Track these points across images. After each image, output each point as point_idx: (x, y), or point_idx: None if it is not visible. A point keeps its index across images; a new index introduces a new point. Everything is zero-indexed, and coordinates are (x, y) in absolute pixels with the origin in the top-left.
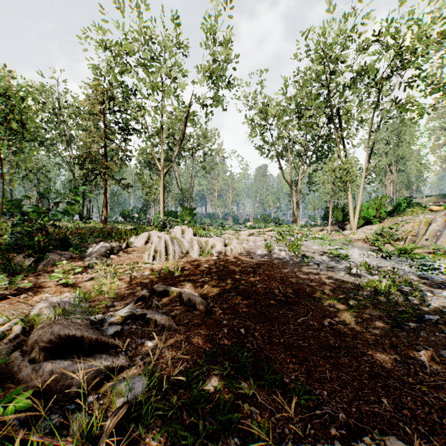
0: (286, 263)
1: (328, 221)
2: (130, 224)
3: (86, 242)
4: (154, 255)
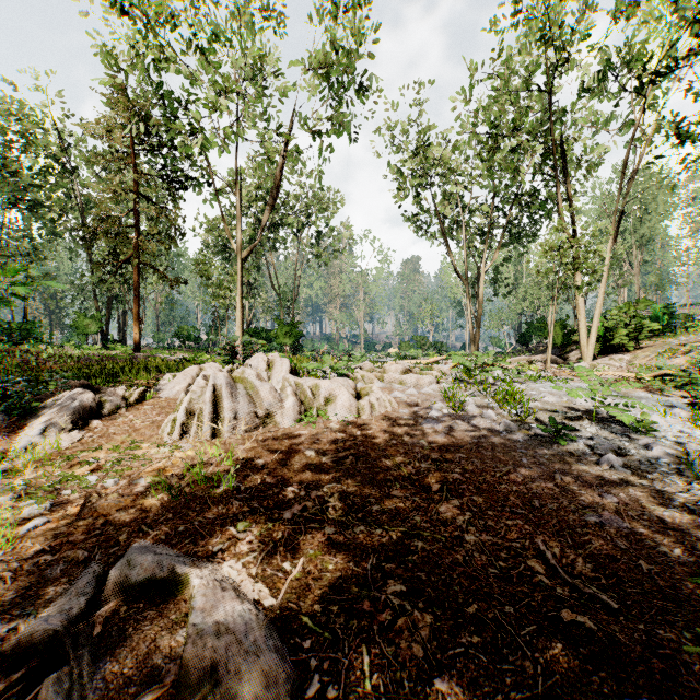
0: (508, 442)
1: (527, 347)
2: (191, 350)
3: (47, 388)
4: (185, 423)
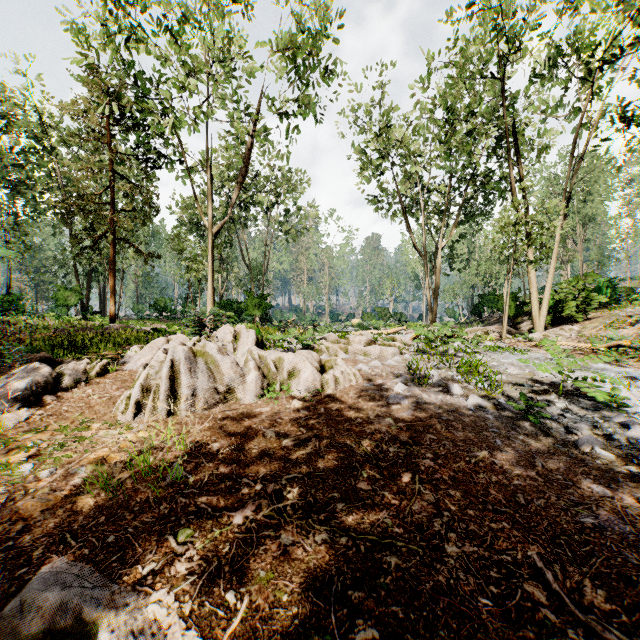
0: (478, 420)
1: (480, 318)
2: (167, 321)
3: (4, 361)
4: (140, 400)
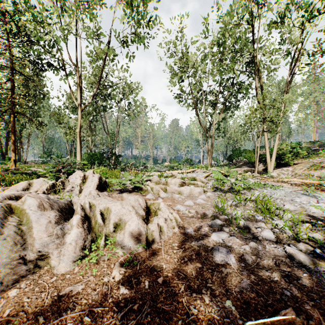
0: None
1: (232, 162)
2: None
3: None
4: None
